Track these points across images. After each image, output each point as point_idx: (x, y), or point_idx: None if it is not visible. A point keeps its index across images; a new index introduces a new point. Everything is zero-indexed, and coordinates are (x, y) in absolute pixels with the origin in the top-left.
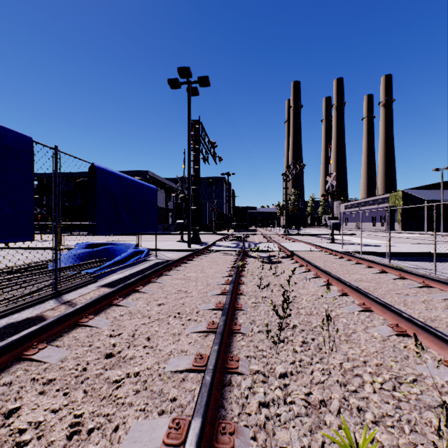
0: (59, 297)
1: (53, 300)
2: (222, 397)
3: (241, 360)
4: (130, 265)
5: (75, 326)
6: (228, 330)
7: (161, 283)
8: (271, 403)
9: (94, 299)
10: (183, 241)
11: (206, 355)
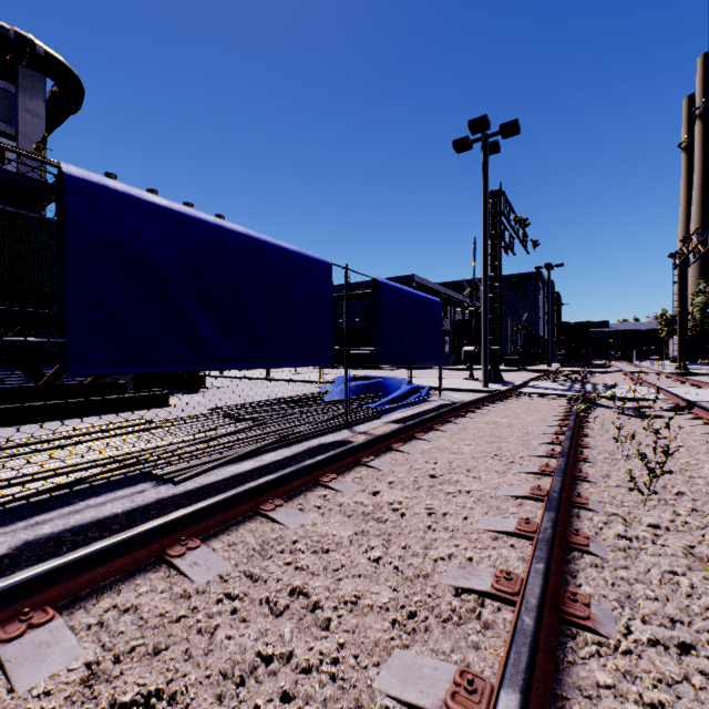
0: (350, 428)
1: (346, 430)
2: (569, 521)
3: (592, 501)
4: (410, 404)
5: (388, 450)
6: (570, 475)
7: (461, 425)
8: (633, 537)
9: (399, 428)
10: (473, 378)
11: (545, 489)
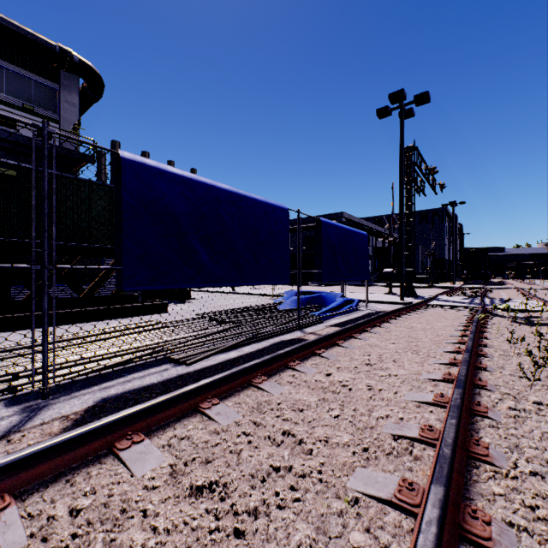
0: (301, 330)
1: (299, 331)
2: (473, 397)
3: (489, 384)
4: (344, 313)
5: (333, 345)
6: (472, 366)
7: (386, 328)
8: (521, 409)
9: (340, 330)
10: (392, 293)
11: (454, 375)
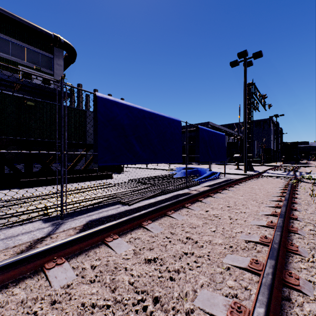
0: (188, 188)
1: (186, 189)
2: (289, 223)
3: (299, 217)
4: (211, 179)
5: (207, 196)
6: (289, 208)
7: (237, 188)
8: None
9: (211, 188)
10: (239, 169)
11: (278, 212)
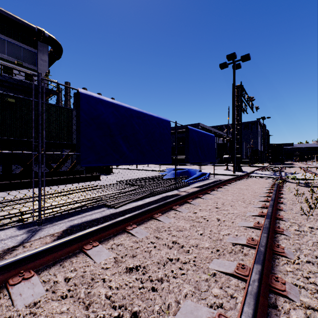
0: (177, 190)
1: (176, 190)
2: (275, 224)
3: (284, 217)
4: (201, 180)
5: (196, 198)
6: (275, 208)
7: (225, 189)
8: (302, 230)
9: (200, 189)
10: (228, 169)
11: (264, 213)
